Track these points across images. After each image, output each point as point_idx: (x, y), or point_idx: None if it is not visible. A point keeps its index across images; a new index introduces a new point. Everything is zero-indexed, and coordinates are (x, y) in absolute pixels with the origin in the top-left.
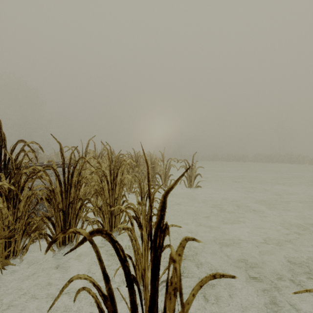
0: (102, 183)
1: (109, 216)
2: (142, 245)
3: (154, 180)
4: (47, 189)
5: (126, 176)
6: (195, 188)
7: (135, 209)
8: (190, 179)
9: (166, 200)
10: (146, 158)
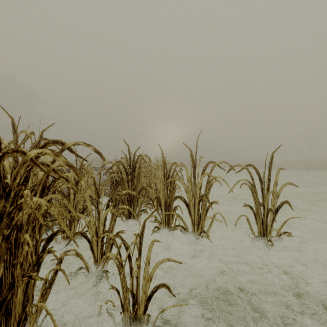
0: None
1: None
2: None
3: (171, 213)
4: None
5: None
6: (276, 236)
7: None
8: (266, 216)
9: None
10: None
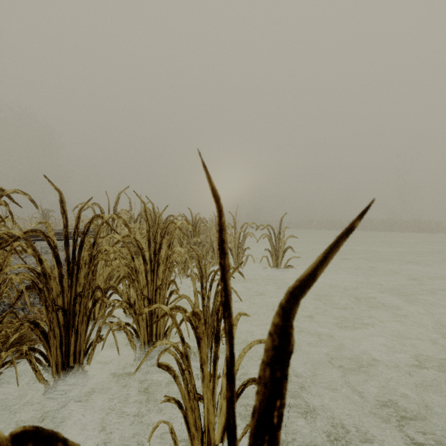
0: (134, 261)
1: (147, 317)
2: (202, 380)
3: None
4: (33, 271)
5: (175, 249)
6: (284, 268)
7: (191, 305)
8: (276, 255)
9: (290, 324)
10: (214, 186)
